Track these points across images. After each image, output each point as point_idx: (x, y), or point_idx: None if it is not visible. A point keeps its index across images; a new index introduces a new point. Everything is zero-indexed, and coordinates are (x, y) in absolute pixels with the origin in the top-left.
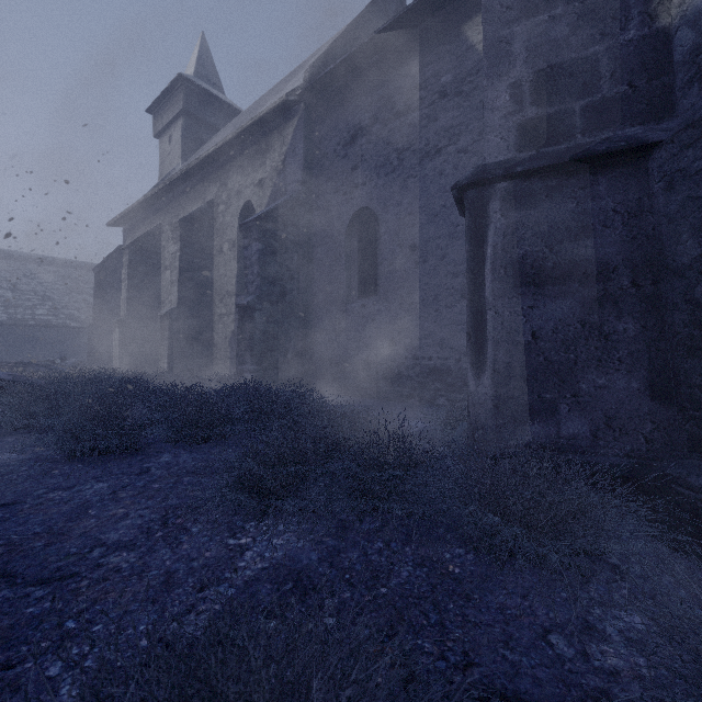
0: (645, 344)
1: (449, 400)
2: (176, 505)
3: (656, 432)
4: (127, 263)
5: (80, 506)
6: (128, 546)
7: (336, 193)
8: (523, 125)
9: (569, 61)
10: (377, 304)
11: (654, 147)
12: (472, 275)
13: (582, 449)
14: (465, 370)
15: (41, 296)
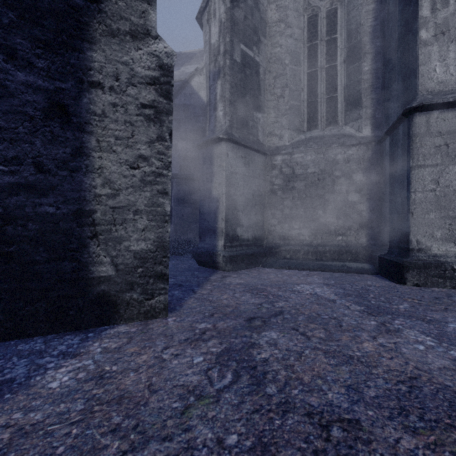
0: None
1: None
2: None
3: None
4: None
5: None
6: None
7: None
8: (181, 166)
9: (190, 154)
10: None
11: None
12: None
13: (192, 240)
14: None
15: None
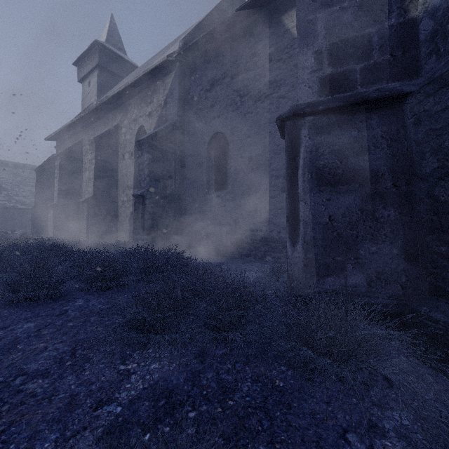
0: (401, 225)
1: (273, 258)
2: (83, 339)
3: (408, 282)
4: (59, 166)
5: (11, 342)
6: (44, 374)
7: (200, 122)
8: (323, 79)
9: (353, 38)
10: (227, 195)
11: (407, 96)
12: (289, 178)
13: (361, 293)
14: (283, 238)
15: None
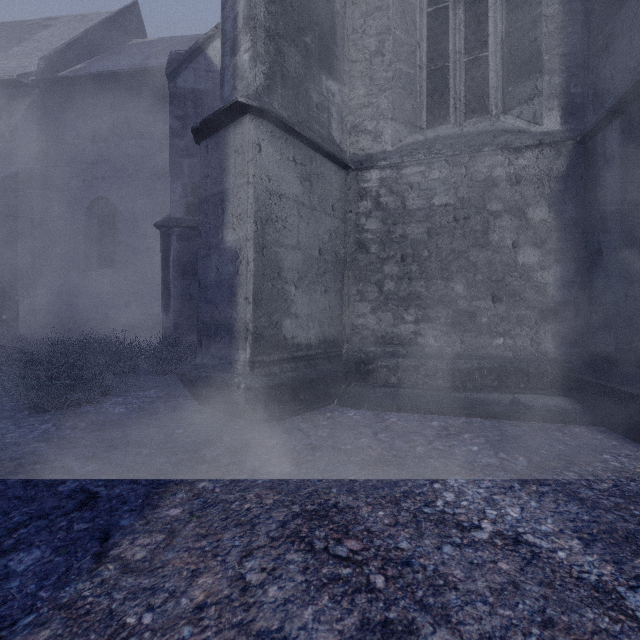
0: None
1: None
2: None
3: None
4: None
5: None
6: None
7: (75, 178)
8: (188, 204)
9: None
10: (116, 274)
11: None
12: (164, 268)
13: None
14: None
15: None
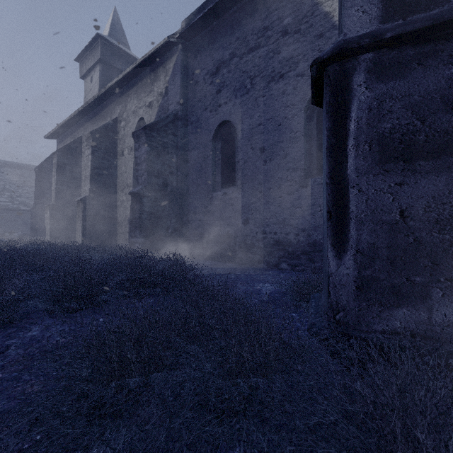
0: None
1: (289, 265)
2: None
3: None
4: (56, 164)
5: None
6: None
7: (204, 111)
8: None
9: None
10: (235, 192)
11: None
12: (333, 153)
13: None
14: (302, 242)
15: (1, 188)
